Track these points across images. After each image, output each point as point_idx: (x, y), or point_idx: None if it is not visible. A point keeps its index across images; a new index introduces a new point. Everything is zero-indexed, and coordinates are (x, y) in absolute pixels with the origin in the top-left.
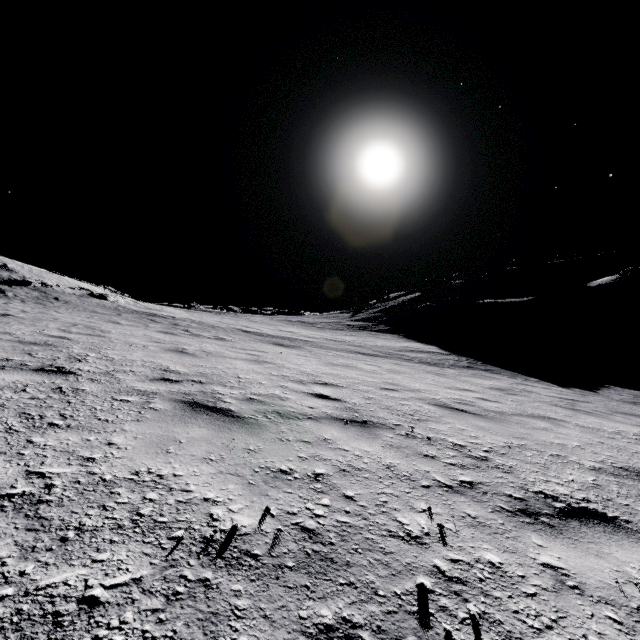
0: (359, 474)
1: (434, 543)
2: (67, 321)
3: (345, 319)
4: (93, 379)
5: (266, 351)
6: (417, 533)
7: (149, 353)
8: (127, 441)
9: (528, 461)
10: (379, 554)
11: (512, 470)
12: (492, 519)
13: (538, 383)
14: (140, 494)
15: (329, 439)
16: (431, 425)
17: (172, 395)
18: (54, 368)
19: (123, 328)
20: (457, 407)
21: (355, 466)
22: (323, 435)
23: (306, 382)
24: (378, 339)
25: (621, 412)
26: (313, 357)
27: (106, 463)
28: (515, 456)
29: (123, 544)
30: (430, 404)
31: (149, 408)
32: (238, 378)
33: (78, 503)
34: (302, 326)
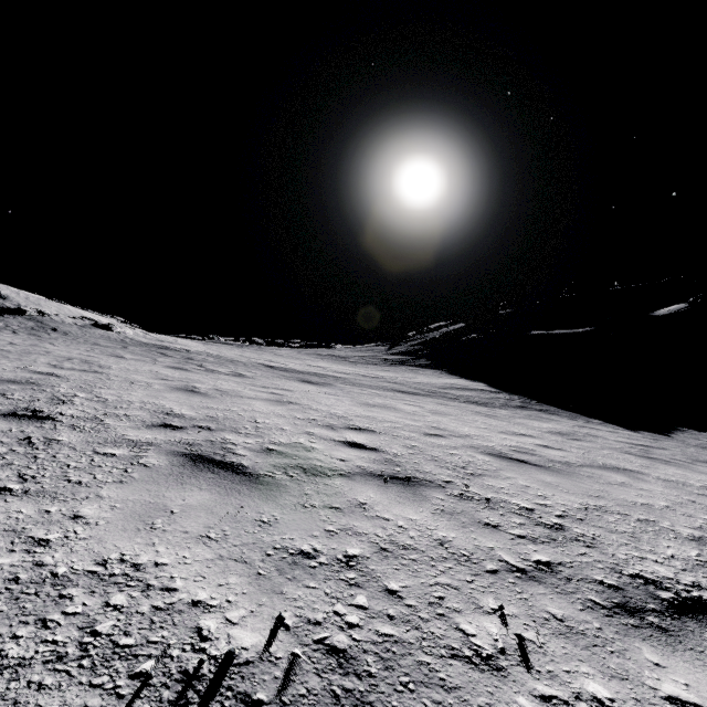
0: (405, 555)
1: (514, 667)
2: (61, 355)
3: (381, 352)
4: (75, 426)
5: (291, 389)
6: (489, 650)
7: (152, 392)
8: (100, 512)
9: (613, 529)
10: (439, 691)
11: (596, 543)
12: (585, 621)
13: (602, 425)
14: (102, 597)
15: (365, 503)
16: (488, 481)
17: (171, 446)
18: (29, 412)
19: (126, 363)
20: (516, 457)
21: (399, 543)
22: (357, 498)
23: (337, 427)
24: (418, 375)
25: (703, 460)
26: (345, 396)
27: (64, 547)
28: (596, 522)
29: (58, 691)
30: (484, 453)
31: (139, 464)
32: (255, 423)
33: (7, 616)
34: (333, 360)
